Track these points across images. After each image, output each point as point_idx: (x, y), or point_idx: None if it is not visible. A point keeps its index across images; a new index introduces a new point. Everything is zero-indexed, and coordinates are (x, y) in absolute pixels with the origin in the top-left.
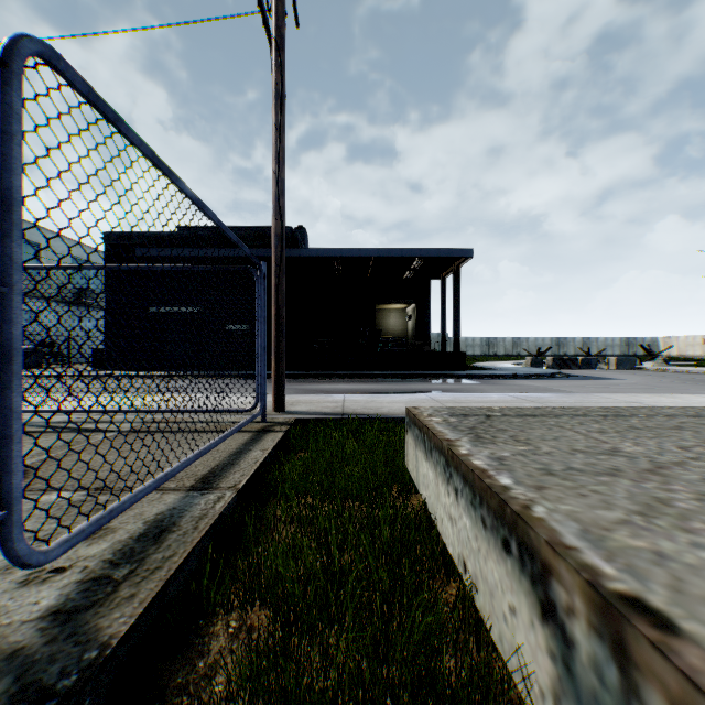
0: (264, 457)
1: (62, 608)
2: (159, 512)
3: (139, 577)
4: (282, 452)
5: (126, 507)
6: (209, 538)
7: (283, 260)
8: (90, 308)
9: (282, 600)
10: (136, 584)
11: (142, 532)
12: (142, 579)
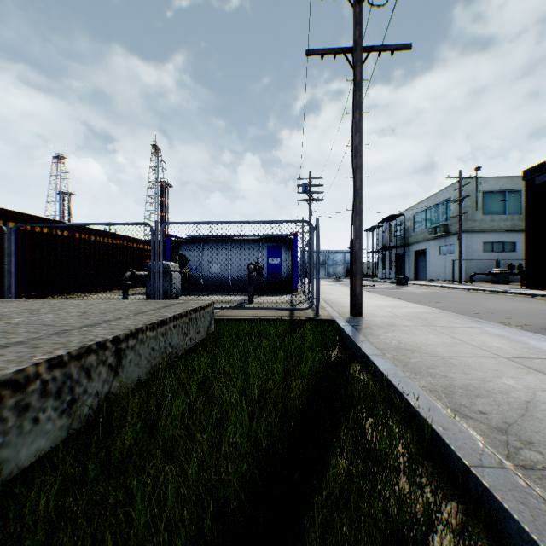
0: (242, 318)
1: None
2: None
3: None
4: None
5: None
6: None
7: (356, 205)
8: None
9: None
10: None
11: None
12: None
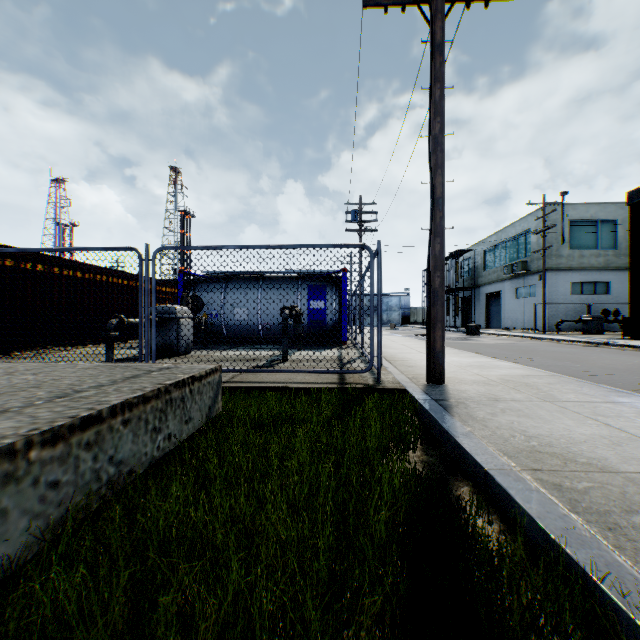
0: (269, 386)
1: None
2: None
3: None
4: None
5: None
6: None
7: (435, 222)
8: None
9: None
10: None
11: None
12: None
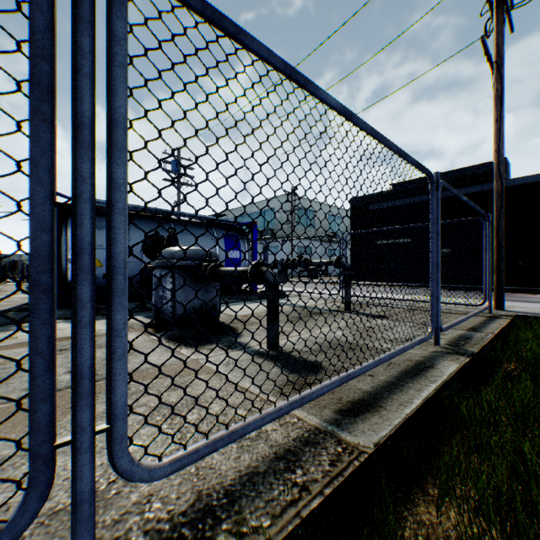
0: (501, 327)
1: (449, 344)
2: (459, 334)
3: (469, 344)
4: (508, 330)
5: (452, 326)
6: (487, 345)
7: (501, 208)
8: (335, 244)
9: (537, 360)
10: (469, 345)
11: (458, 337)
12: (471, 345)
